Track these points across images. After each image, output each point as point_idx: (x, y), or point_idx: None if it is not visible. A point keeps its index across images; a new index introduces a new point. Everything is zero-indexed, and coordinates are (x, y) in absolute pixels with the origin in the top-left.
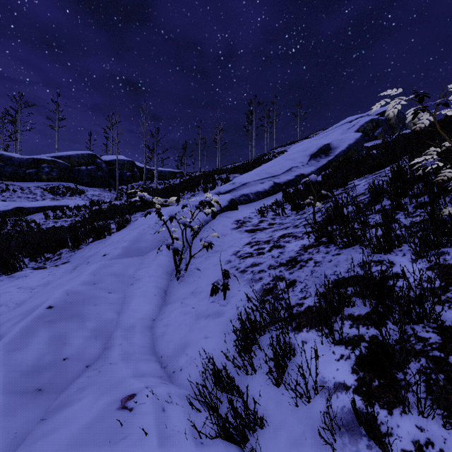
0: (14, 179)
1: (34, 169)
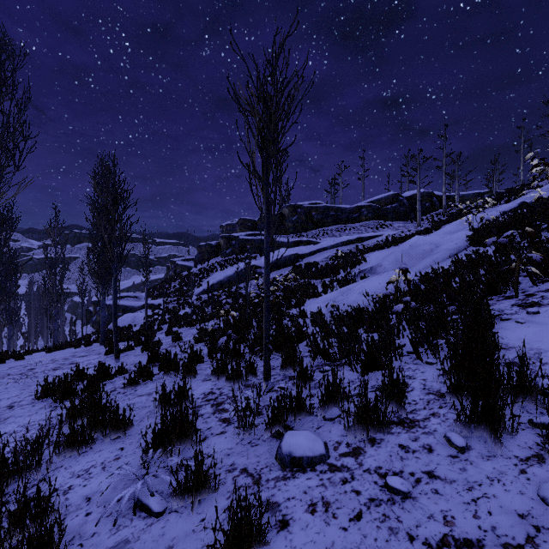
0: (347, 222)
1: (357, 213)
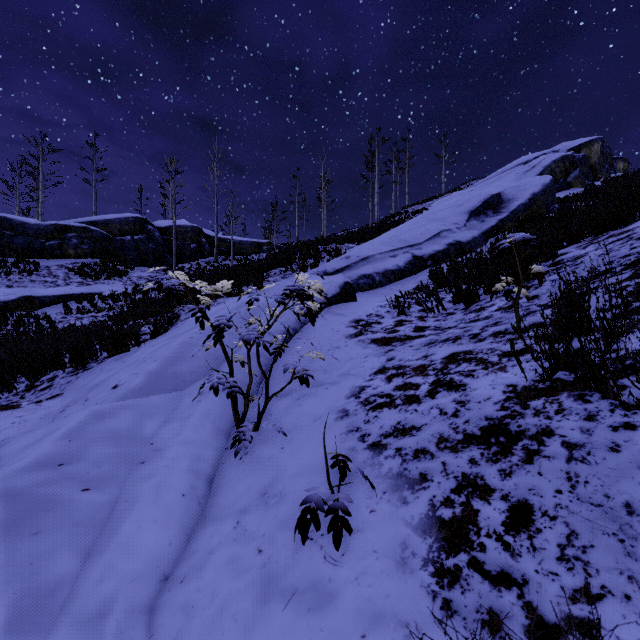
0: (28, 254)
1: (57, 240)
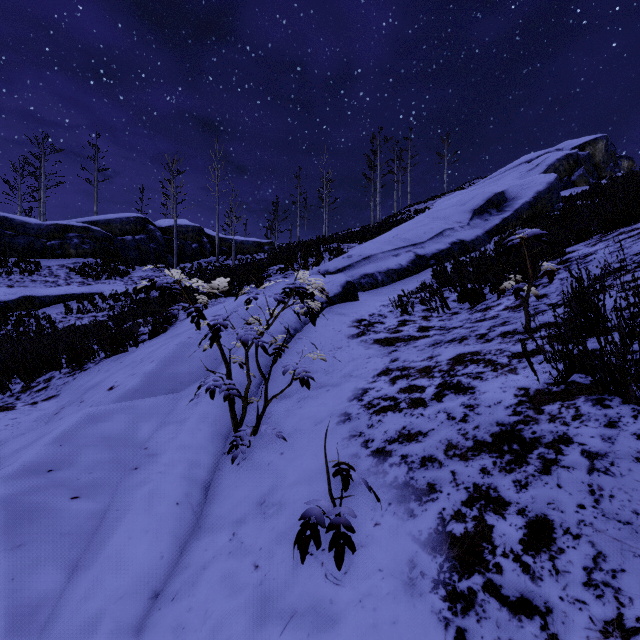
0: (29, 254)
1: (59, 240)
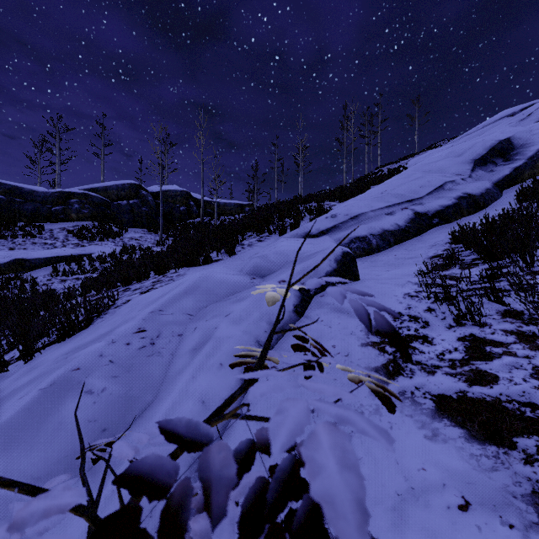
0: (36, 219)
1: (62, 205)
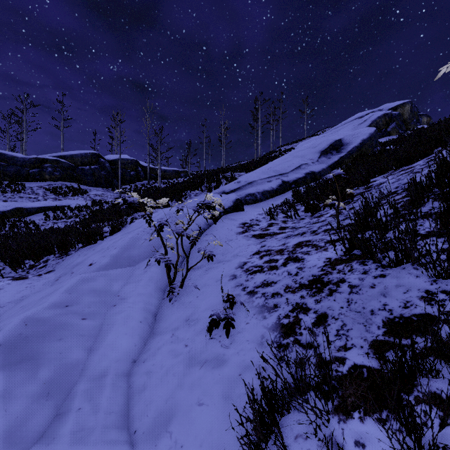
0: (17, 178)
1: (38, 168)
